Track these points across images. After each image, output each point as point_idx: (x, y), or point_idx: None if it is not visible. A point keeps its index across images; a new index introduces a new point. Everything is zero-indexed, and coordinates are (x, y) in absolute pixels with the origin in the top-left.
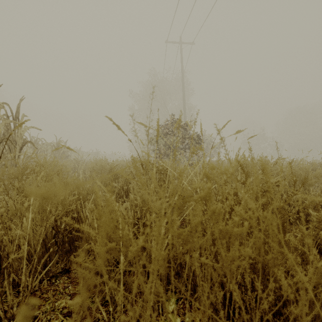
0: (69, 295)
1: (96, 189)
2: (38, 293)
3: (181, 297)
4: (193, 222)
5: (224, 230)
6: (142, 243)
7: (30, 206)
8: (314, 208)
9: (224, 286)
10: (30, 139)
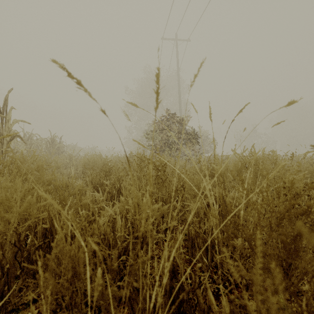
0: None
1: None
2: None
3: None
4: None
5: None
6: None
7: None
8: None
9: None
10: (24, 134)
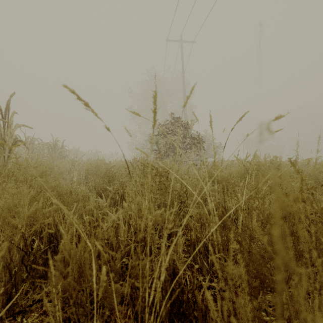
0: None
1: None
2: None
3: None
4: None
5: None
6: None
7: None
8: None
9: None
10: (26, 138)
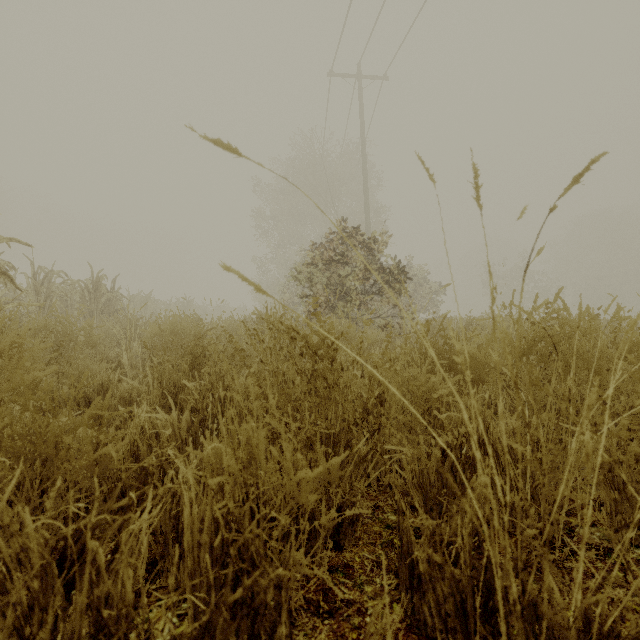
0: None
1: None
2: None
3: None
4: None
5: None
6: None
7: None
8: None
9: None
10: (34, 272)
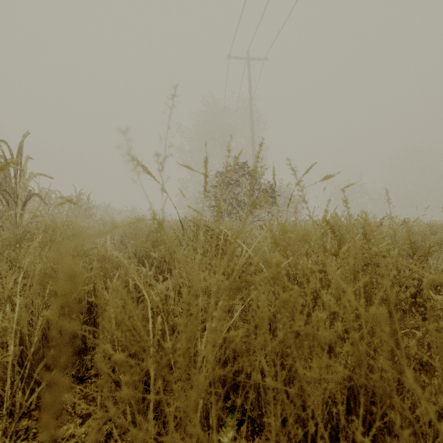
0: (80, 417)
1: (95, 265)
2: (36, 413)
3: (232, 442)
4: (252, 319)
5: (302, 332)
6: (153, 365)
7: (18, 288)
8: (436, 288)
9: (306, 408)
10: (40, 191)
